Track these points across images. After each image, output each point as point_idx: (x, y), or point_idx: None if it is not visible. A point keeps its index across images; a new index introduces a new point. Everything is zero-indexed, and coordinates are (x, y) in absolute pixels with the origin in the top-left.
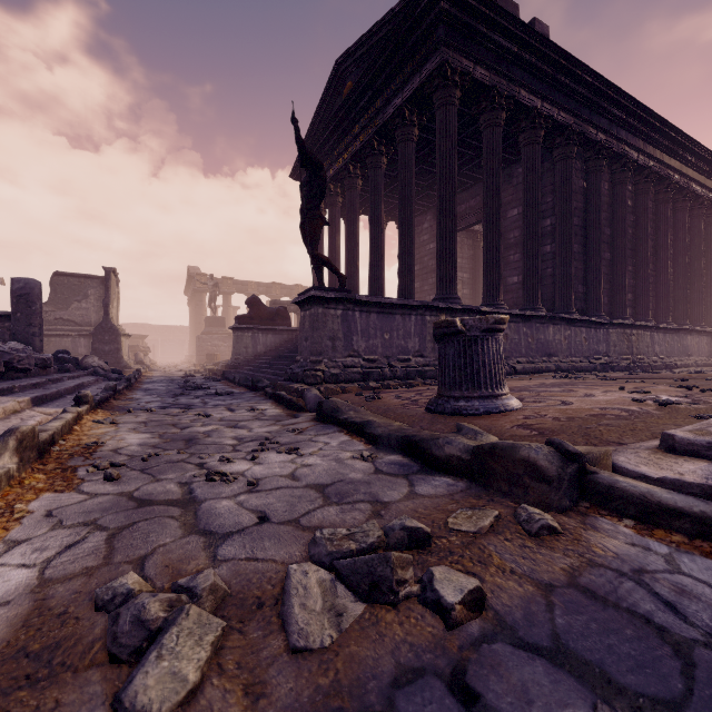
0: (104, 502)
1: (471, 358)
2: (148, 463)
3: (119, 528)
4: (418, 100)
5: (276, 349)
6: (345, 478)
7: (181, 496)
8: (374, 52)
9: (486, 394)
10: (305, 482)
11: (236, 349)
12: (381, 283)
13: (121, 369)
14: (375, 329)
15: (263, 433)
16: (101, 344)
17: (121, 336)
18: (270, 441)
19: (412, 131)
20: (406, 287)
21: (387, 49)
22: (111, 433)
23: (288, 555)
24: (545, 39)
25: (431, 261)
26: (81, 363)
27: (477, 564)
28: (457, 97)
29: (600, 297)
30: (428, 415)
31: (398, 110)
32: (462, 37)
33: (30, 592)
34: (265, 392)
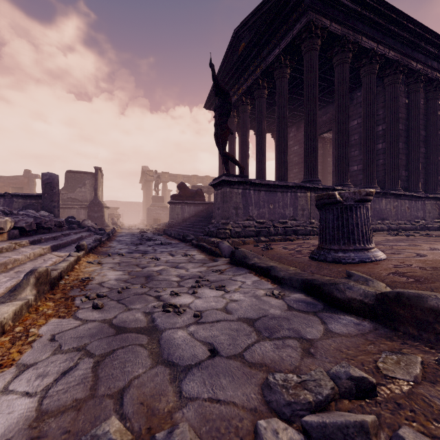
0: (91, 328)
1: (347, 221)
2: (122, 294)
3: (102, 356)
4: (290, 50)
5: (196, 216)
6: (267, 314)
7: (146, 324)
8: (260, 21)
9: (359, 248)
10: (236, 315)
11: (171, 216)
12: (263, 172)
13: (104, 228)
14: (263, 202)
15: (196, 272)
16: (93, 212)
17: (104, 208)
18: (202, 279)
19: (285, 71)
20: (282, 174)
21: (269, 17)
22: (98, 270)
23: (245, 397)
24: (381, 0)
25: (294, 158)
26: (81, 224)
27: (437, 425)
28: (319, 44)
29: (418, 179)
30: (314, 262)
31: (276, 58)
32: (322, 3)
33: (28, 427)
34: (192, 243)
